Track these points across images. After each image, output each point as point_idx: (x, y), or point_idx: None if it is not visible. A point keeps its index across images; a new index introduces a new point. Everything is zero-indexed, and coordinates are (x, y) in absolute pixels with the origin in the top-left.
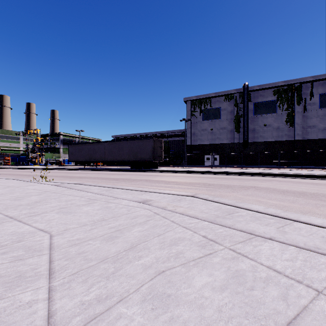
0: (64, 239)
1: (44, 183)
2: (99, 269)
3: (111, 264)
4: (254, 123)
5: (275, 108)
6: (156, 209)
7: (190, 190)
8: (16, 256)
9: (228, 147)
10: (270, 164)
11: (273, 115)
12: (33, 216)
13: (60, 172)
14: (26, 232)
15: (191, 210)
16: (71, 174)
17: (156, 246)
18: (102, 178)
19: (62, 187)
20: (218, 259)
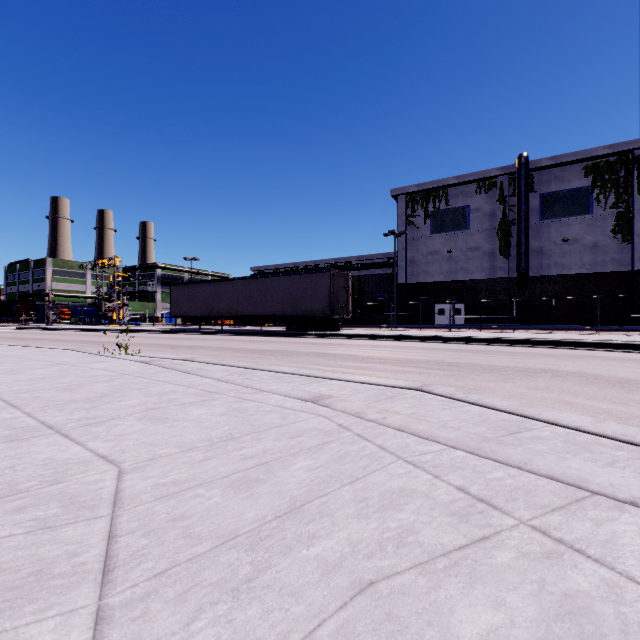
0: (146, 481)
1: (122, 358)
2: (217, 565)
3: (244, 553)
4: (542, 236)
5: (589, 204)
6: (341, 417)
7: (409, 376)
8: (42, 520)
9: (484, 287)
10: (576, 322)
11: (584, 219)
12: (92, 425)
13: (155, 338)
14: (73, 461)
15: (421, 421)
16: (174, 341)
17: (349, 510)
18: (232, 348)
19: (156, 365)
20: (507, 554)
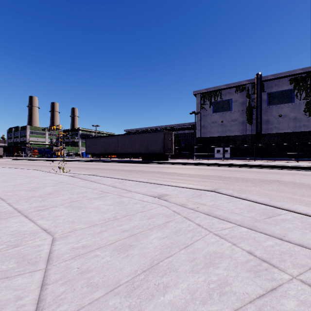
0: (67, 246)
1: (61, 174)
2: (107, 308)
3: (124, 299)
4: (268, 113)
5: (292, 98)
6: (174, 206)
7: (205, 183)
8: (4, 272)
9: (239, 139)
10: (286, 156)
11: (290, 105)
12: (41, 210)
13: (78, 164)
14: (28, 232)
15: (218, 209)
16: (87, 165)
17: (186, 267)
18: (115, 169)
19: (77, 178)
20: (291, 302)
